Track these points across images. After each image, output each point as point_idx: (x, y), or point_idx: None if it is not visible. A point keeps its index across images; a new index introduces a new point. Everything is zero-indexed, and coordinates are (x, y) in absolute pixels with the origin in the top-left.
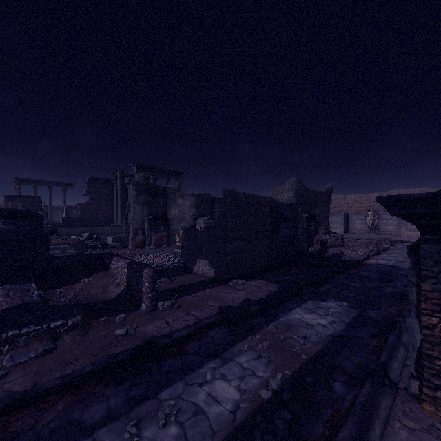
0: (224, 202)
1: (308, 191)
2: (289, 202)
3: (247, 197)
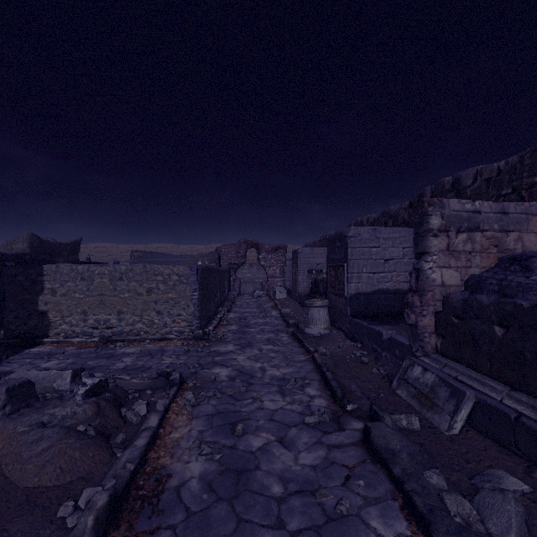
0: None
1: (47, 243)
2: (15, 253)
3: None
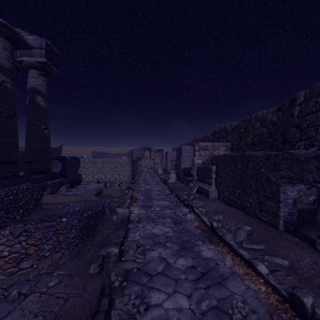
0: None
1: None
2: None
3: (22, 151)
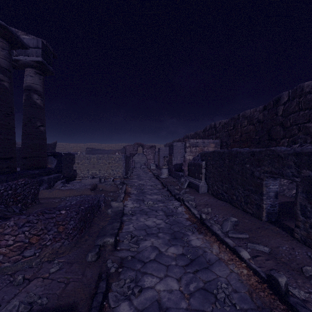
0: None
1: None
2: None
3: (17, 147)
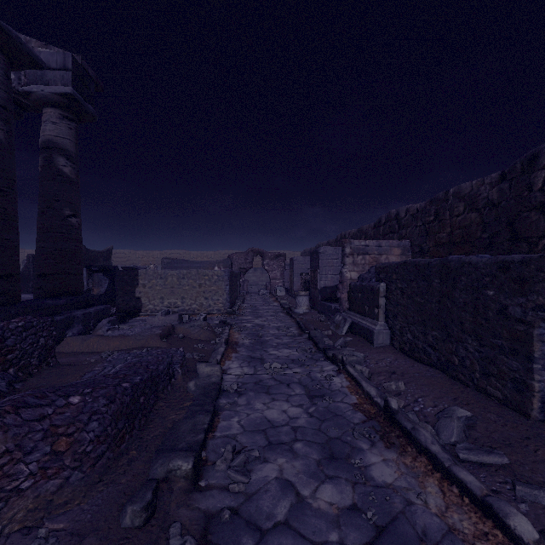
0: (28, 260)
1: (90, 252)
2: None
3: None
